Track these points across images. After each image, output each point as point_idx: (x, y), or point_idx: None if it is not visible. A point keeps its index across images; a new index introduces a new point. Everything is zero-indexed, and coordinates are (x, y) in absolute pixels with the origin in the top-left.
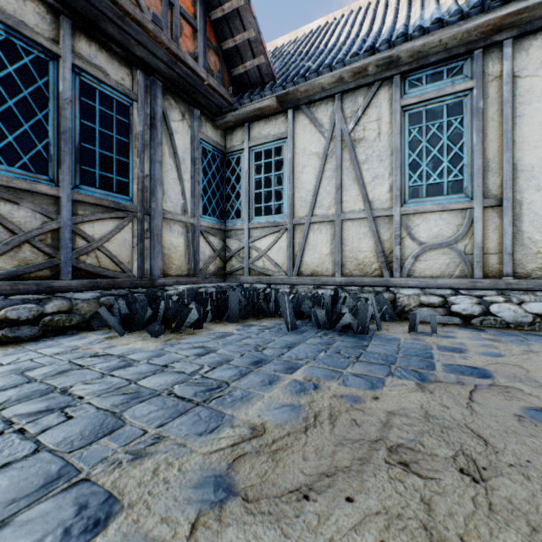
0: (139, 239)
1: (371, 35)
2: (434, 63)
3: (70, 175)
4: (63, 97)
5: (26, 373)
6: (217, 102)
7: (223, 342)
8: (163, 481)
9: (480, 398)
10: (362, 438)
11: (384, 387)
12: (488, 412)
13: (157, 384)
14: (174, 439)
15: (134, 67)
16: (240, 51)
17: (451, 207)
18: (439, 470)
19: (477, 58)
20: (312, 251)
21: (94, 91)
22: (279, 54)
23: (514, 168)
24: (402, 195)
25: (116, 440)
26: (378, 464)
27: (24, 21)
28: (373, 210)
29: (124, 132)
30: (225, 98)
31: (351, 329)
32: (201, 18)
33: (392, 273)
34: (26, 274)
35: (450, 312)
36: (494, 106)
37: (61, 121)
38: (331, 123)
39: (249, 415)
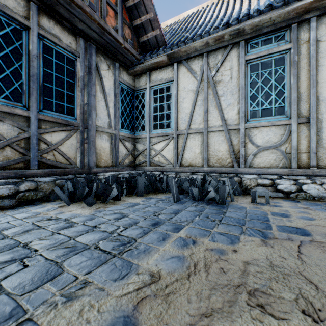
0: (81, 143)
1: (226, 16)
2: (266, 33)
3: (36, 103)
4: (31, 54)
5: (3, 231)
6: (130, 59)
7: (133, 210)
8: (85, 321)
9: (306, 251)
10: (229, 283)
11: (239, 242)
12: (313, 262)
13: (88, 240)
14: (96, 284)
15: (77, 36)
16: (144, 26)
17: (277, 123)
18: (287, 311)
19: (293, 29)
20: (189, 151)
21: (52, 50)
22: (168, 29)
23: (317, 99)
24: (246, 116)
25: (55, 285)
26: (242, 306)
27: (7, 5)
28: (227, 125)
29: (71, 76)
30: (135, 56)
31: (215, 201)
32: (119, 5)
33: (239, 165)
34: (8, 166)
35: (277, 190)
36: (305, 59)
37: (30, 69)
38: (201, 71)
39: (149, 264)
